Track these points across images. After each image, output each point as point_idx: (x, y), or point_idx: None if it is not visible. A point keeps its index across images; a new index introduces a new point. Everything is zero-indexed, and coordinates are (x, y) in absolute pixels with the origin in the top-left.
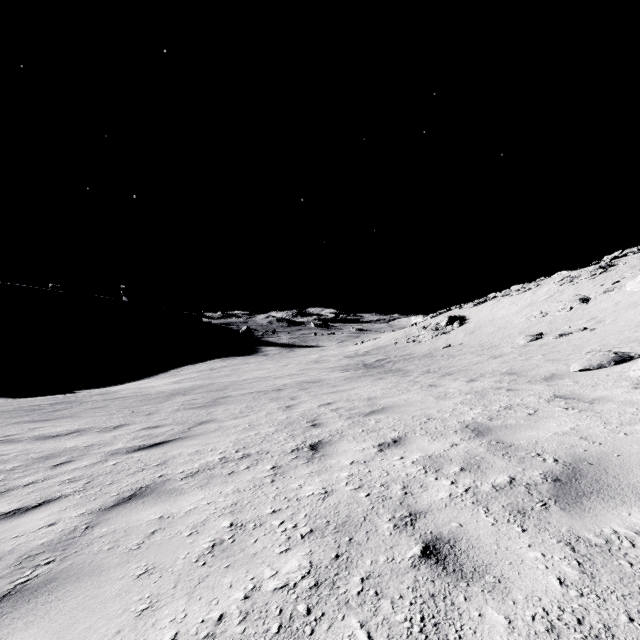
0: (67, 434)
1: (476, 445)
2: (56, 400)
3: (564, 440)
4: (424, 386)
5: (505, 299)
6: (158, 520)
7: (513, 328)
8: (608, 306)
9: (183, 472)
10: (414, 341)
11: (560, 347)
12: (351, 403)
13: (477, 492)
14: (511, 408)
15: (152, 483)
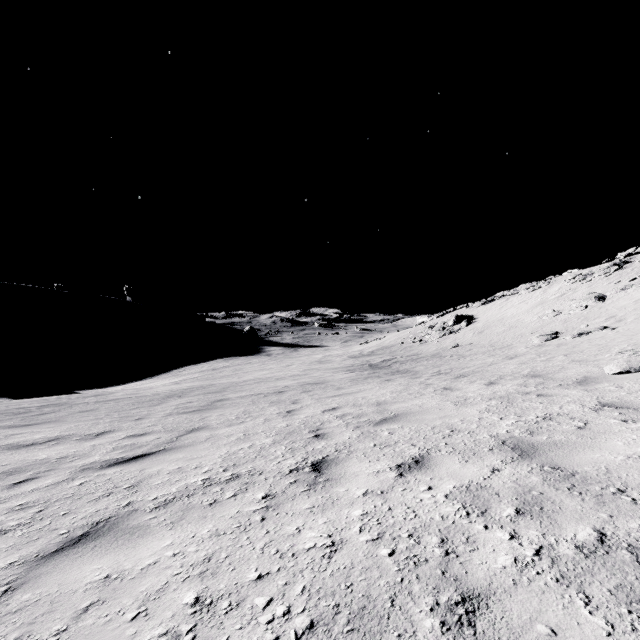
0: (43, 442)
1: (525, 471)
2: (47, 402)
3: None
4: (438, 389)
5: (514, 298)
6: (101, 583)
7: (525, 327)
8: (627, 304)
9: (156, 499)
10: (420, 341)
11: (582, 347)
12: (359, 409)
13: (556, 557)
14: (552, 419)
15: (114, 515)
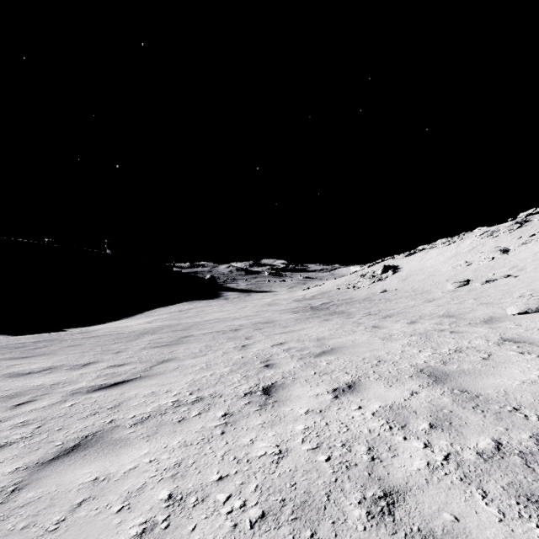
0: (39, 371)
1: (438, 394)
2: (40, 338)
3: (537, 391)
4: (368, 327)
5: (432, 251)
6: (91, 484)
7: (441, 275)
8: (527, 256)
9: (134, 417)
10: (354, 287)
11: (489, 292)
12: (302, 343)
13: (461, 462)
14: (462, 351)
15: (100, 430)
